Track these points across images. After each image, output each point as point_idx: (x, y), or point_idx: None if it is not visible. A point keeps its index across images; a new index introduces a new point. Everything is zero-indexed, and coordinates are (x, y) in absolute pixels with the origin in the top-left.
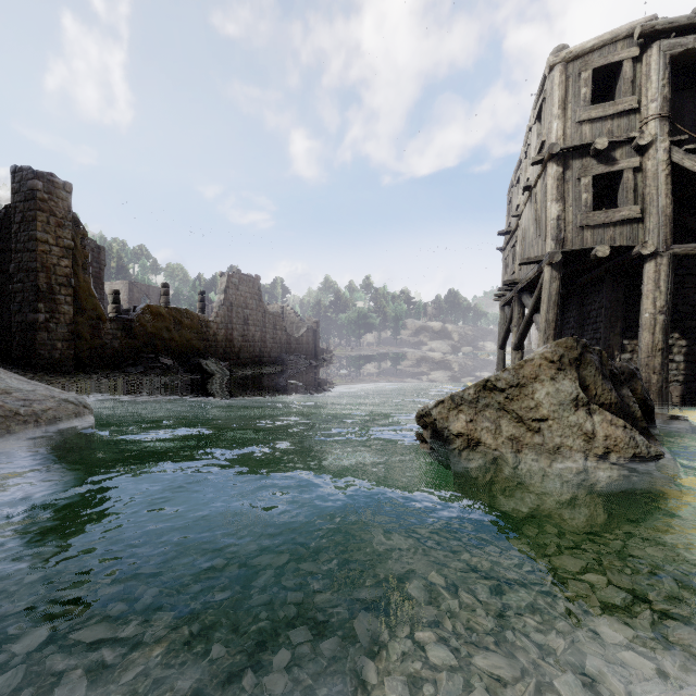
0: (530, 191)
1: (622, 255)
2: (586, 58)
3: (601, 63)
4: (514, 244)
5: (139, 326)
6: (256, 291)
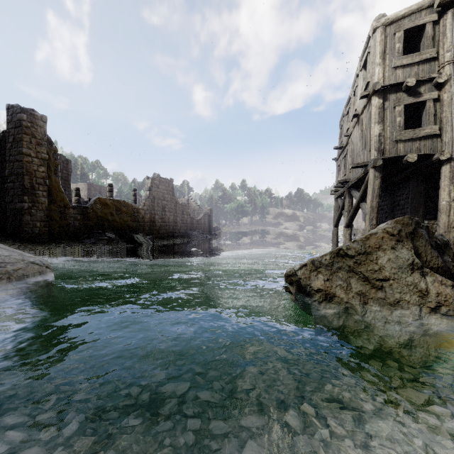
0: (357, 118)
1: (425, 160)
2: (399, 22)
3: (410, 26)
4: (345, 155)
5: (92, 212)
6: (170, 189)
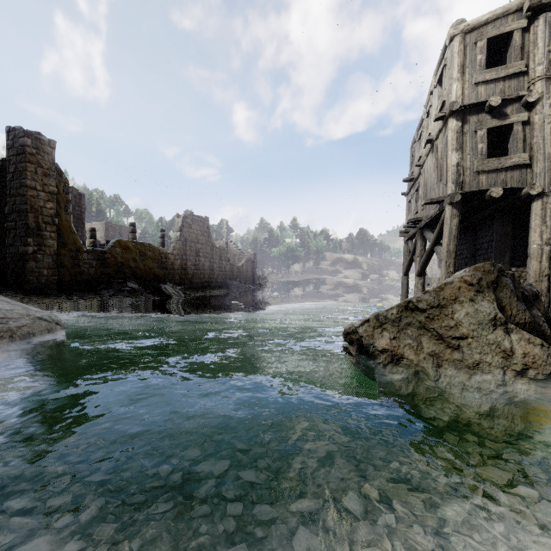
0: (431, 144)
1: (512, 195)
2: (481, 29)
3: (495, 33)
4: (417, 189)
5: (111, 257)
6: (205, 230)
